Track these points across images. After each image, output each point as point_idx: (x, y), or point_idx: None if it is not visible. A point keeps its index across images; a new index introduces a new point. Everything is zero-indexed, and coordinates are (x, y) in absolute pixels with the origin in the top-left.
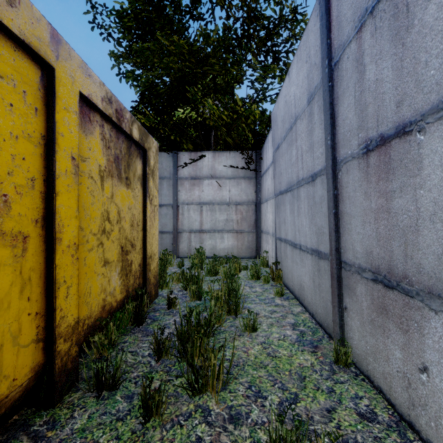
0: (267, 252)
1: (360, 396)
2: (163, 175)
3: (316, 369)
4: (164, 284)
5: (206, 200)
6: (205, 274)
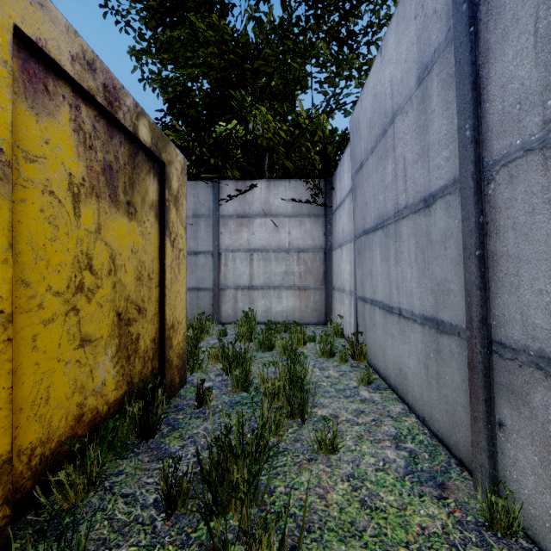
0: (342, 316)
1: None
2: (199, 212)
3: (455, 542)
4: (195, 364)
5: (258, 245)
6: (256, 348)
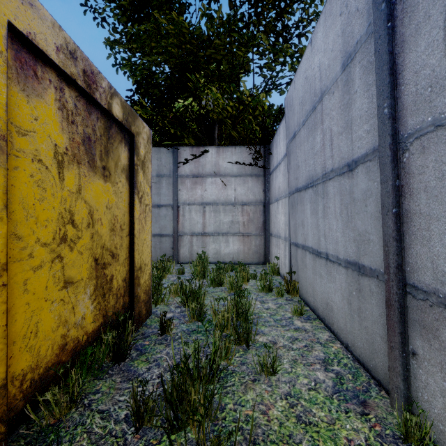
0: (278, 258)
1: None
2: (162, 173)
3: None
4: (159, 298)
5: (209, 200)
6: (208, 284)
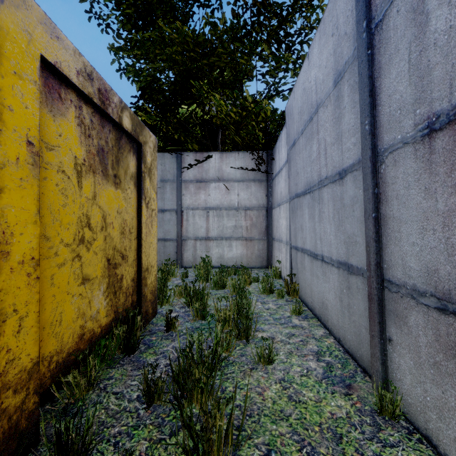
0: (280, 262)
1: None
2: (165, 178)
3: (355, 423)
4: (164, 299)
5: (213, 205)
6: (212, 287)
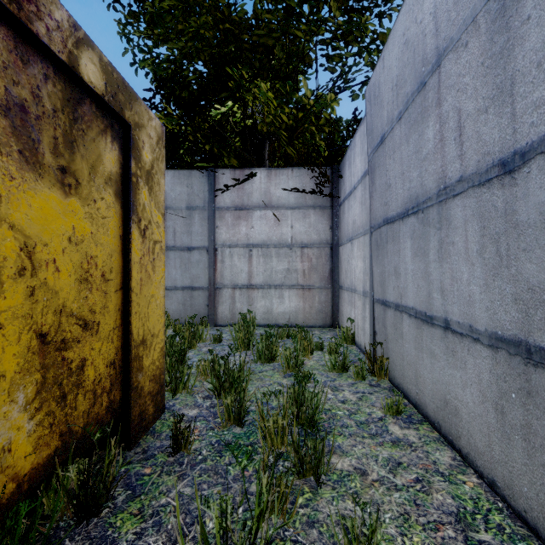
0: (352, 320)
1: None
2: (193, 204)
3: None
4: (179, 383)
5: (257, 240)
6: (255, 359)
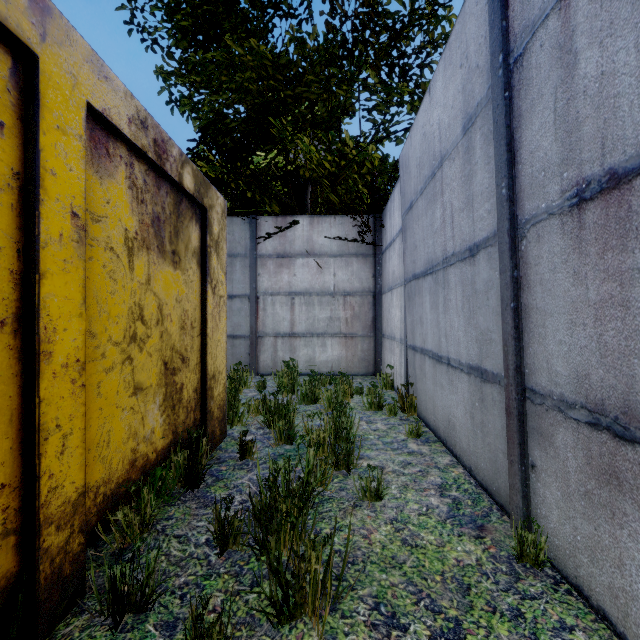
0: (392, 367)
1: (569, 625)
2: (235, 251)
3: (487, 571)
4: (235, 417)
5: (300, 288)
6: (299, 401)
